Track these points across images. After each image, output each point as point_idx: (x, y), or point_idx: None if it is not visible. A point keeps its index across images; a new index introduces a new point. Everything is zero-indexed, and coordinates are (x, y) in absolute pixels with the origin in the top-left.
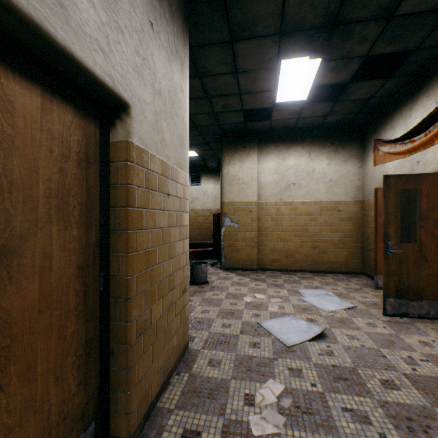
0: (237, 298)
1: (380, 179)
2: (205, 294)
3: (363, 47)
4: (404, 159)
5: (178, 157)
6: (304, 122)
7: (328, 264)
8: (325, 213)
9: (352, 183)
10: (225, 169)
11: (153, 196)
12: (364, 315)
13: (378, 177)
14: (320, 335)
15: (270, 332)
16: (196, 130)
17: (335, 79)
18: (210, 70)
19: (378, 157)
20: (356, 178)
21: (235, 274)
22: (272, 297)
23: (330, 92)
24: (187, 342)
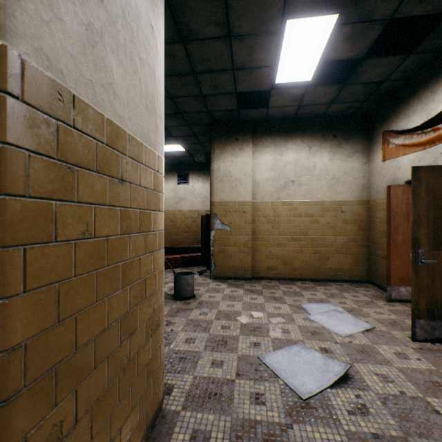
0: (230, 318)
1: (391, 176)
2: (191, 313)
3: (389, 5)
4: (423, 151)
5: (144, 126)
6: (305, 111)
7: (330, 271)
8: (327, 214)
9: (356, 180)
10: (215, 164)
11: (83, 178)
12: (388, 341)
13: (389, 174)
14: (343, 376)
15: (276, 373)
16: (181, 118)
17: (348, 53)
18: (196, 32)
19: (389, 151)
20: (362, 176)
21: (226, 285)
22: (272, 316)
23: (336, 75)
24: (161, 401)
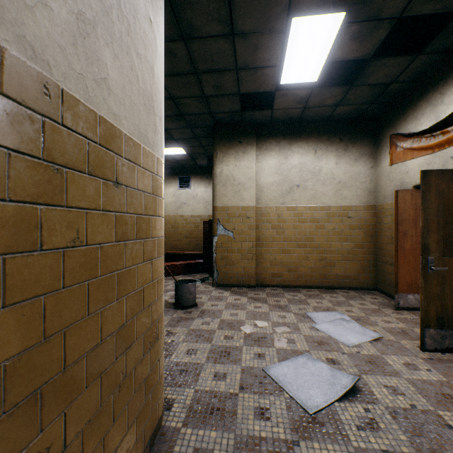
0: (234, 327)
1: (399, 180)
2: (192, 323)
3: (398, 3)
4: (432, 154)
5: (142, 125)
6: (311, 114)
7: (336, 279)
8: (333, 219)
9: (363, 185)
10: (218, 167)
11: (73, 180)
12: (397, 351)
13: (396, 178)
14: (351, 389)
15: (282, 386)
16: (182, 120)
17: (355, 53)
18: (198, 30)
19: (396, 155)
20: (368, 180)
21: (229, 293)
22: (277, 325)
23: (343, 77)
24: (160, 417)
